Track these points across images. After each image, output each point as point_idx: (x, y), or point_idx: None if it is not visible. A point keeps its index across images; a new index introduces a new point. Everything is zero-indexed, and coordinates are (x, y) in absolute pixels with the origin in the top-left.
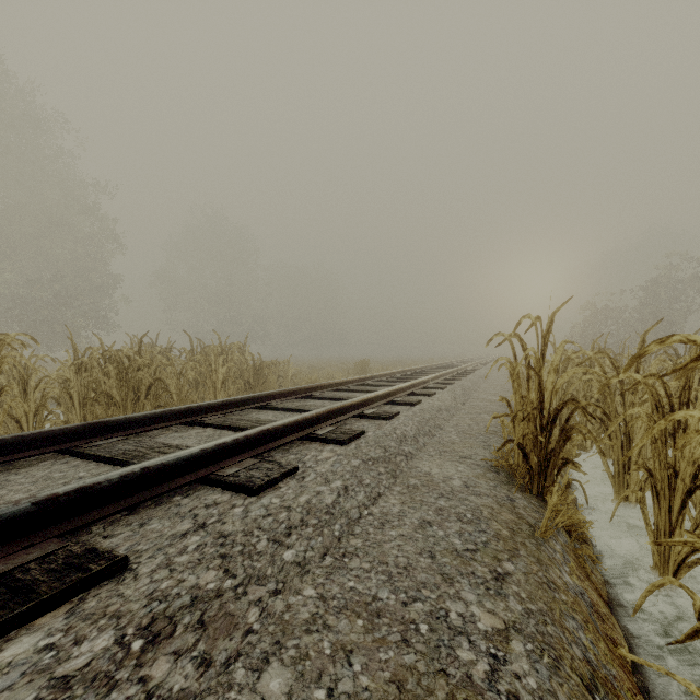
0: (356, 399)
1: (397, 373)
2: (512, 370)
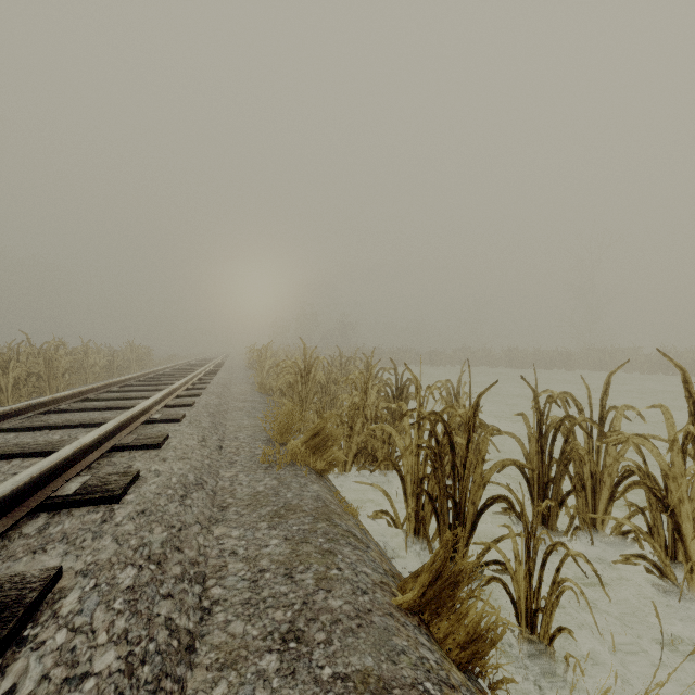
0: (215, 361)
1: (198, 359)
2: (249, 353)
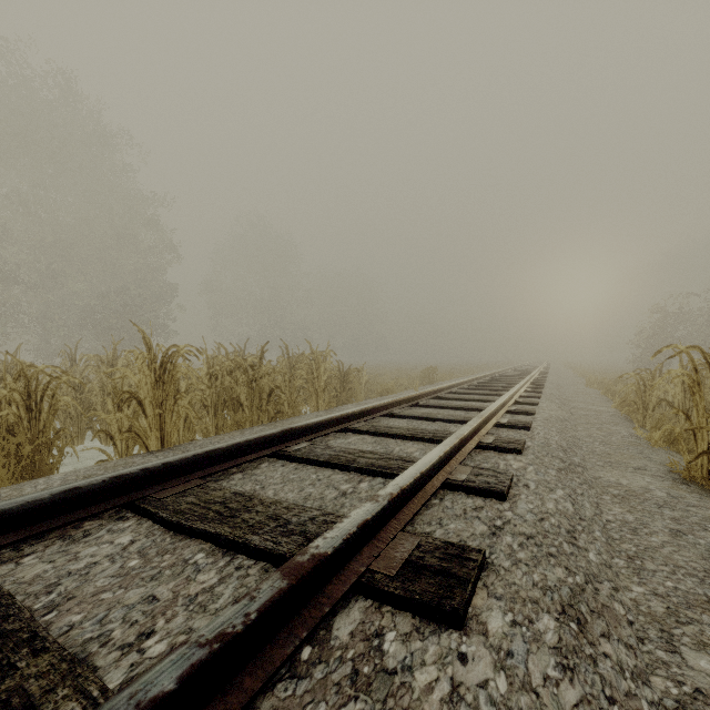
0: (492, 409)
1: (472, 380)
2: (691, 382)
